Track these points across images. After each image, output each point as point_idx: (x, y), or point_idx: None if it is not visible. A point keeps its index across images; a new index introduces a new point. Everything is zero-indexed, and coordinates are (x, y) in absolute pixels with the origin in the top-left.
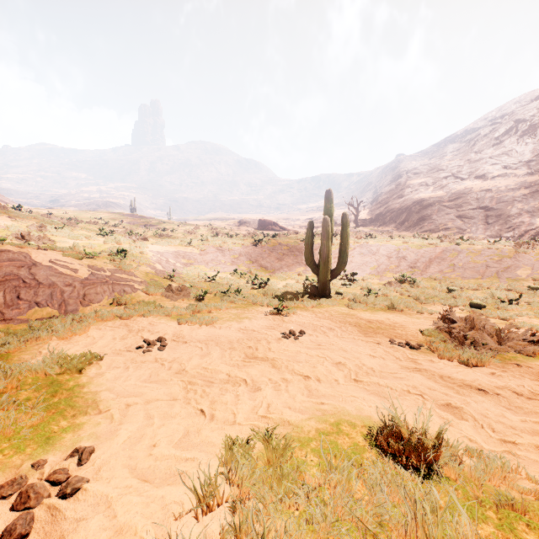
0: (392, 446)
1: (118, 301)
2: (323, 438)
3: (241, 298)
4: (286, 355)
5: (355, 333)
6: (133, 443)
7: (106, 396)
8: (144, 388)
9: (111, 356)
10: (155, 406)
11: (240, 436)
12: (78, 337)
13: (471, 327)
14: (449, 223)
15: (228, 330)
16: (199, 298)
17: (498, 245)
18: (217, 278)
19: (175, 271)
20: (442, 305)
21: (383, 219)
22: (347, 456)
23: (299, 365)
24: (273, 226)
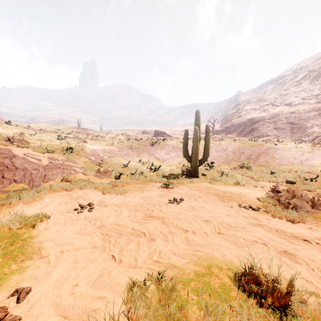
0: (252, 287)
1: (66, 179)
2: (200, 279)
3: (143, 177)
4: (172, 215)
5: (216, 200)
6: (61, 283)
7: (48, 245)
8: (75, 239)
9: (56, 216)
10: (81, 252)
11: (139, 277)
12: (37, 202)
13: (292, 196)
14: (269, 132)
15: (134, 198)
16: (117, 177)
17: (301, 145)
18: (129, 165)
19: (103, 161)
20: (268, 182)
21: (229, 130)
22: (218, 295)
23: (180, 222)
24: (163, 134)
